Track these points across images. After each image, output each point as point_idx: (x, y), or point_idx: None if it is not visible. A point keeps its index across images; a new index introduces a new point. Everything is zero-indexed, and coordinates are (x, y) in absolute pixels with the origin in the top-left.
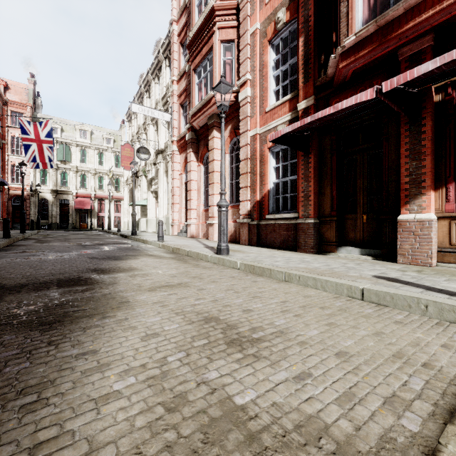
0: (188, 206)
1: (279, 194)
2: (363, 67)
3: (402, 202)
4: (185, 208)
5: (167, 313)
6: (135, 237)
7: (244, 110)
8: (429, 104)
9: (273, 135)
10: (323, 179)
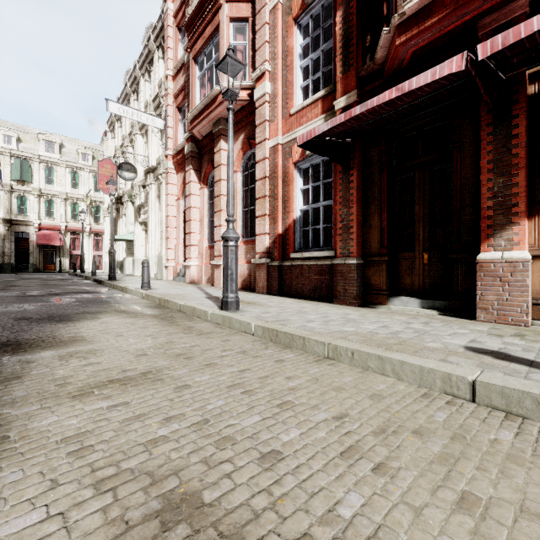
0: (187, 242)
1: (308, 226)
2: (427, 47)
3: (484, 235)
4: (184, 244)
5: (71, 487)
6: (111, 283)
7: (262, 111)
8: (523, 96)
9: (304, 135)
10: (369, 205)
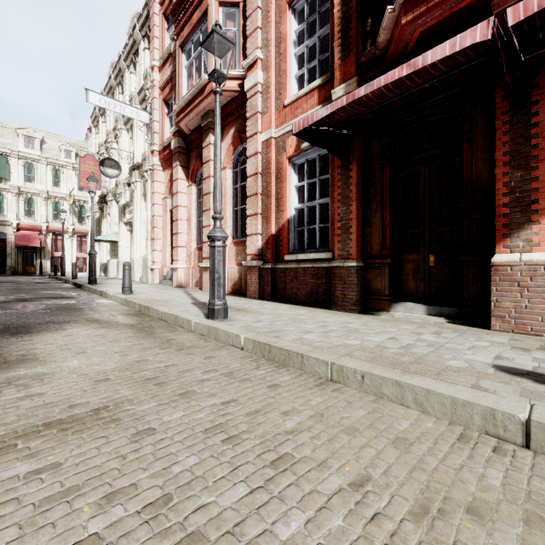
0: (174, 243)
1: (303, 226)
2: (436, 27)
3: (499, 235)
4: (171, 245)
5: None
6: (90, 287)
7: (253, 102)
8: (544, 80)
9: (301, 122)
10: (370, 202)
